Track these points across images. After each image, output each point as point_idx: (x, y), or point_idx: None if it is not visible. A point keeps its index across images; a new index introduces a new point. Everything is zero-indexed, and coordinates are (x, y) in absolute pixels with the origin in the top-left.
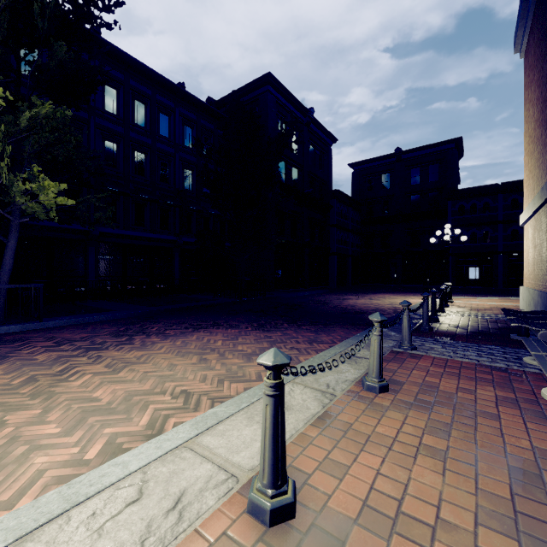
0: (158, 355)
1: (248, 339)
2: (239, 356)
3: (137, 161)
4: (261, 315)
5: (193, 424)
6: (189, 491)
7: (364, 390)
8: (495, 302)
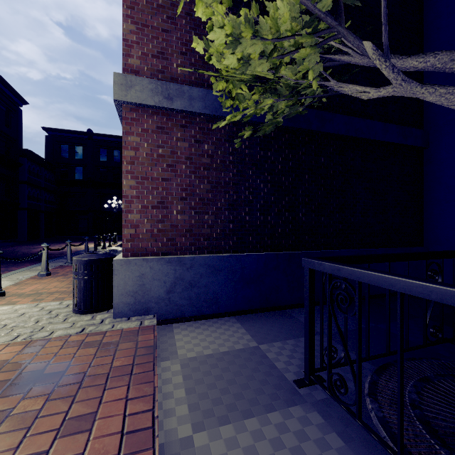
0: None
1: None
2: None
3: None
4: None
5: None
6: None
7: (39, 277)
8: None
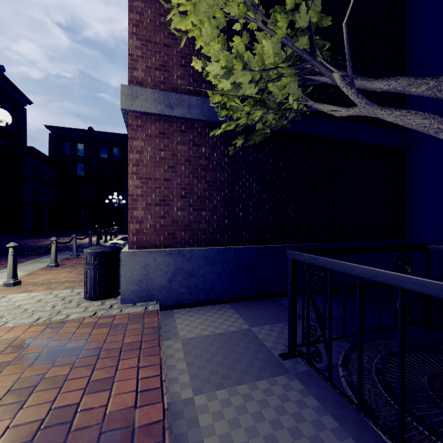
0: None
1: None
2: None
3: None
4: None
5: None
6: None
7: (48, 268)
8: None
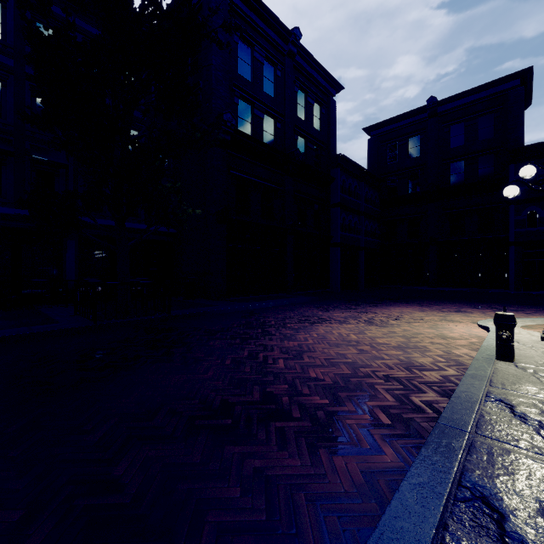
0: None
1: None
2: None
3: None
4: None
5: None
6: None
7: None
8: None
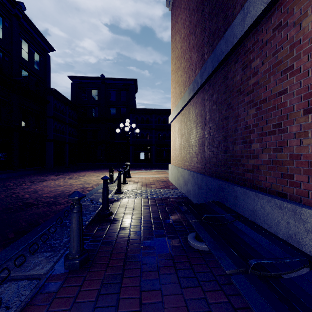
0: None
1: None
2: None
3: None
4: None
5: None
6: None
7: None
8: (154, 174)
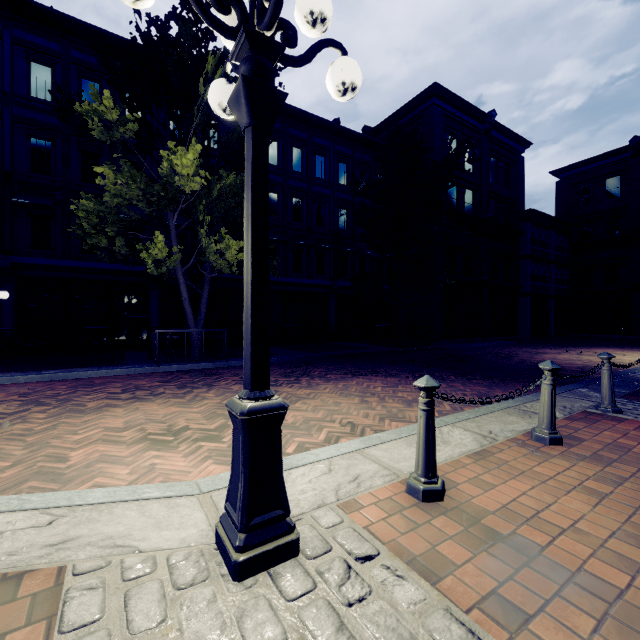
0: (324, 394)
1: (408, 388)
2: (399, 402)
3: (294, 208)
4: (424, 366)
5: (361, 441)
6: (363, 475)
7: (532, 440)
8: None
